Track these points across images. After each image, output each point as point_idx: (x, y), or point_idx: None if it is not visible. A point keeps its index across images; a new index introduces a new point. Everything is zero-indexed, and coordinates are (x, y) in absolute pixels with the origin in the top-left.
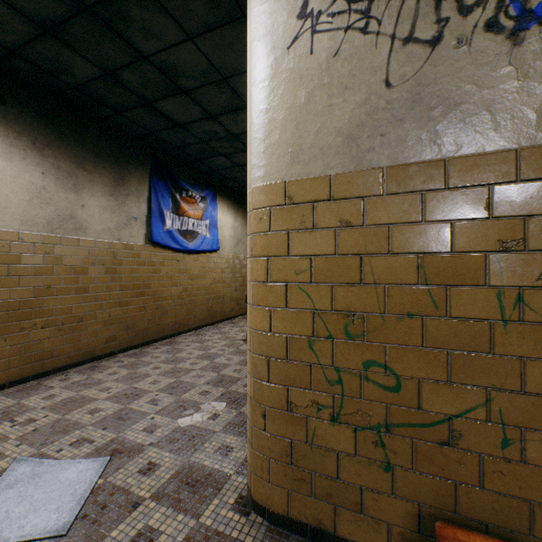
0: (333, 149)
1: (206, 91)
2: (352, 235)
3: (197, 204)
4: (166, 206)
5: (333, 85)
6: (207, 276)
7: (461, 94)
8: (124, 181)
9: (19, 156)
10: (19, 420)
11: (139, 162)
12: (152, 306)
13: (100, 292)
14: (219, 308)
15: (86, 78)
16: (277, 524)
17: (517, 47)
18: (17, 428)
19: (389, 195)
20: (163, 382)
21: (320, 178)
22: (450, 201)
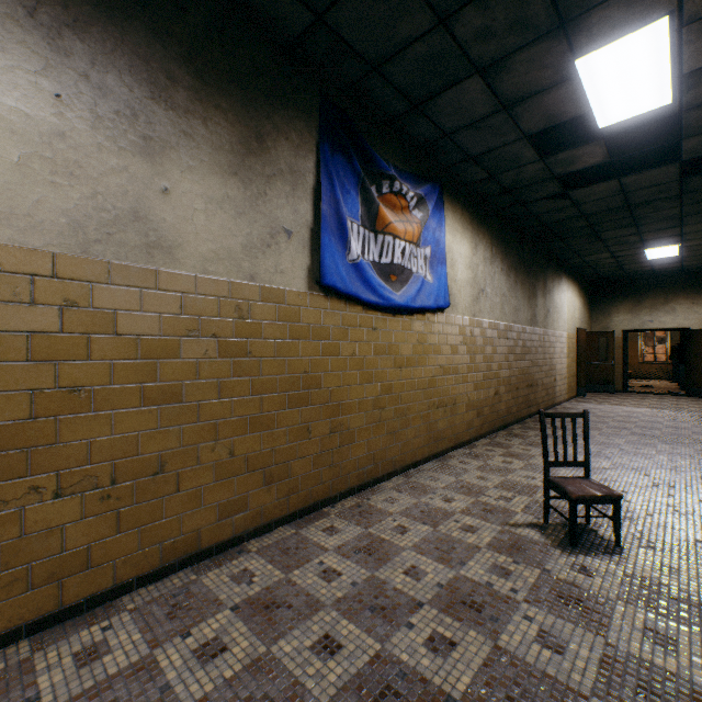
0: None
1: None
2: None
3: (409, 212)
4: (350, 210)
5: None
6: (427, 360)
7: None
8: (261, 145)
9: None
10: None
11: (294, 107)
12: (323, 427)
13: (207, 399)
14: (447, 424)
15: None
16: None
17: None
18: None
19: None
20: None
21: None
22: None
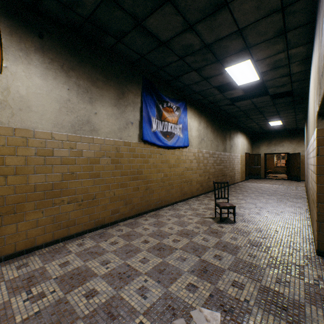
0: None
1: None
2: None
3: (174, 112)
4: (152, 114)
5: None
6: (180, 165)
7: None
8: (123, 96)
9: (51, 76)
10: (33, 292)
11: (134, 81)
12: (143, 187)
13: (107, 177)
14: (188, 189)
15: (93, 5)
16: None
17: None
18: (27, 304)
19: None
20: (150, 261)
21: None
22: None
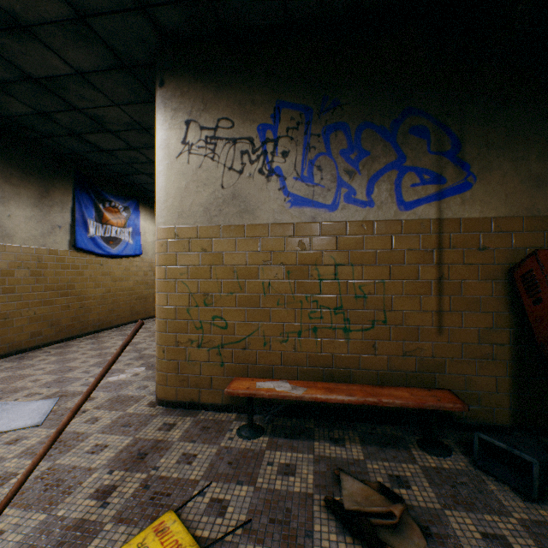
0: (199, 213)
1: (129, 133)
2: (208, 256)
3: (120, 213)
4: (90, 215)
5: (199, 182)
6: (131, 278)
7: (251, 197)
8: (48, 194)
9: None
10: None
11: (63, 176)
12: (76, 306)
13: (26, 292)
14: (142, 308)
15: (20, 113)
16: (171, 407)
17: (269, 182)
18: None
19: (223, 238)
20: (92, 361)
21: (193, 227)
22: (246, 243)
